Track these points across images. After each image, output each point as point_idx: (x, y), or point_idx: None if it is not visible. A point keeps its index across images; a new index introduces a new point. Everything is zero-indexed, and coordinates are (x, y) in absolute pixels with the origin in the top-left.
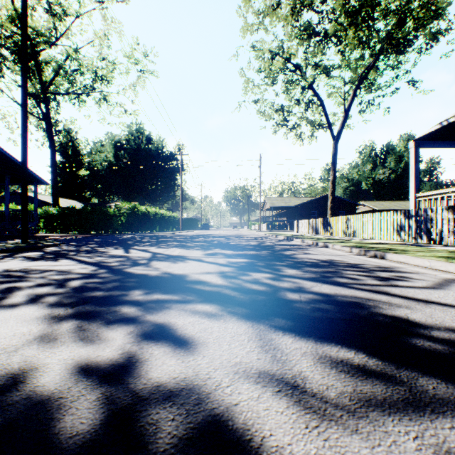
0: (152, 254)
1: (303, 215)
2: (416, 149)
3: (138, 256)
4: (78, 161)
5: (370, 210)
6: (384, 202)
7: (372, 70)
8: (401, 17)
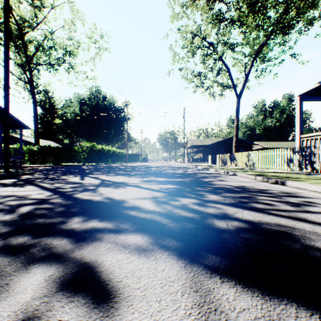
0: (101, 181)
1: (214, 151)
2: (300, 102)
3: (89, 182)
4: (54, 113)
5: (262, 148)
6: (272, 143)
7: (265, 46)
8: (287, 6)
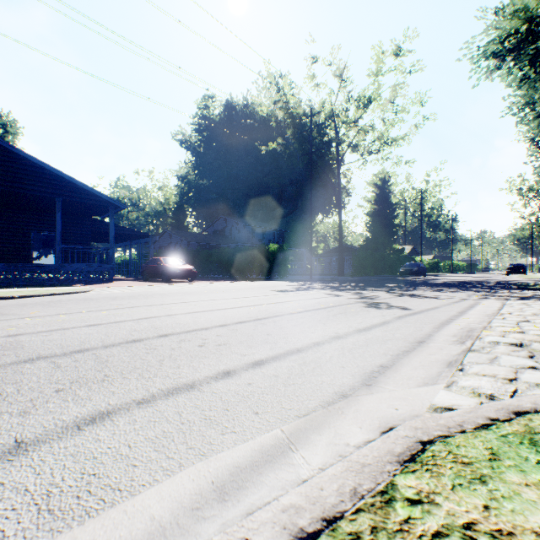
0: None
1: None
2: None
3: None
4: None
5: None
6: None
7: None
8: None
